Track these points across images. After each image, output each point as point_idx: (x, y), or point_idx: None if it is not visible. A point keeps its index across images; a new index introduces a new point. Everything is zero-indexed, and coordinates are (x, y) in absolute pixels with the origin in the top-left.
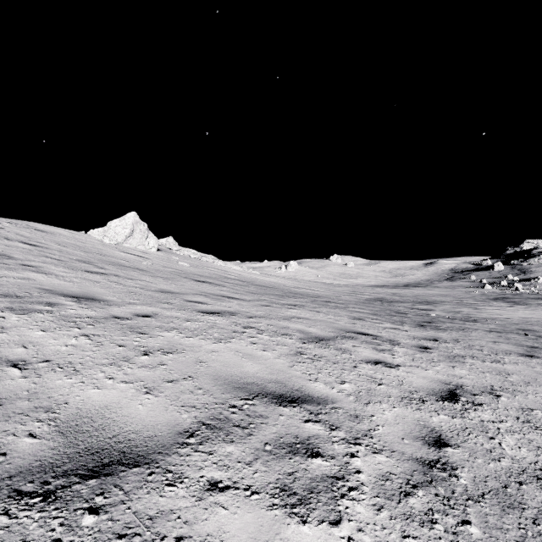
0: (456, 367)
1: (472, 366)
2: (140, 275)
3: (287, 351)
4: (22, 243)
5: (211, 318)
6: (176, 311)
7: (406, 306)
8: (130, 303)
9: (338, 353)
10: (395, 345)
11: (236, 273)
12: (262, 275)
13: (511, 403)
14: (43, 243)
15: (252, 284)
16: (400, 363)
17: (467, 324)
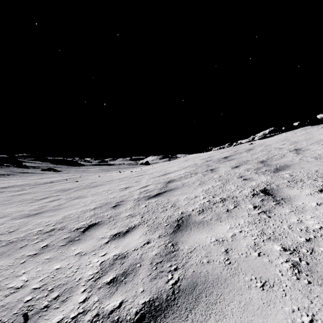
0: None
1: None
2: None
3: None
4: None
5: None
6: None
7: None
8: None
9: None
10: None
11: None
12: None
13: None
14: None
15: None
16: None
17: None
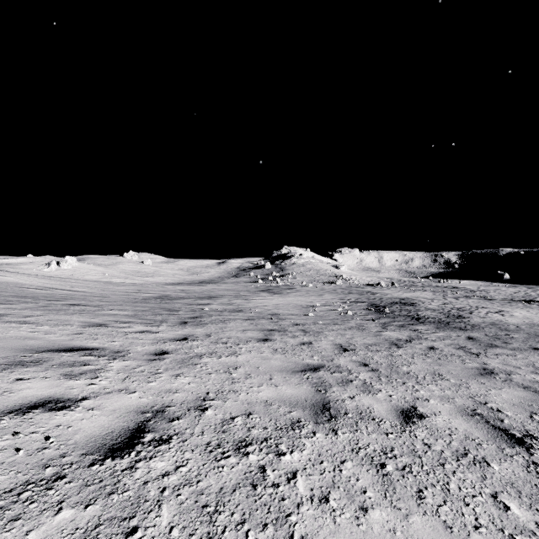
0: (182, 374)
1: (203, 367)
2: None
3: None
4: None
5: None
6: None
7: (187, 302)
8: None
9: None
10: (117, 359)
11: None
12: None
13: (214, 417)
14: None
15: None
16: (92, 393)
17: (232, 315)
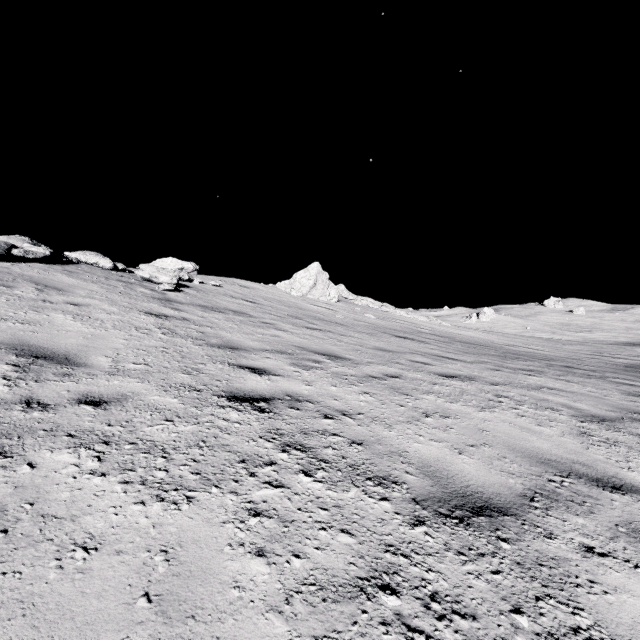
0: None
1: None
2: (346, 331)
3: (567, 429)
4: (244, 301)
5: (454, 383)
6: (415, 372)
7: None
8: (370, 362)
9: (638, 440)
10: None
11: (426, 325)
12: (456, 328)
13: None
14: (255, 299)
15: (455, 341)
16: None
17: None
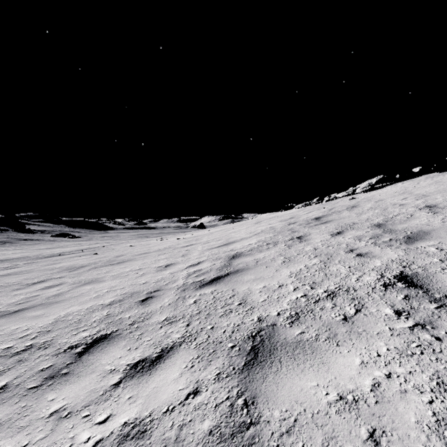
0: None
1: None
2: None
3: None
4: None
5: None
6: None
7: None
8: None
9: None
10: None
11: None
12: None
13: None
14: None
15: None
16: None
17: None
